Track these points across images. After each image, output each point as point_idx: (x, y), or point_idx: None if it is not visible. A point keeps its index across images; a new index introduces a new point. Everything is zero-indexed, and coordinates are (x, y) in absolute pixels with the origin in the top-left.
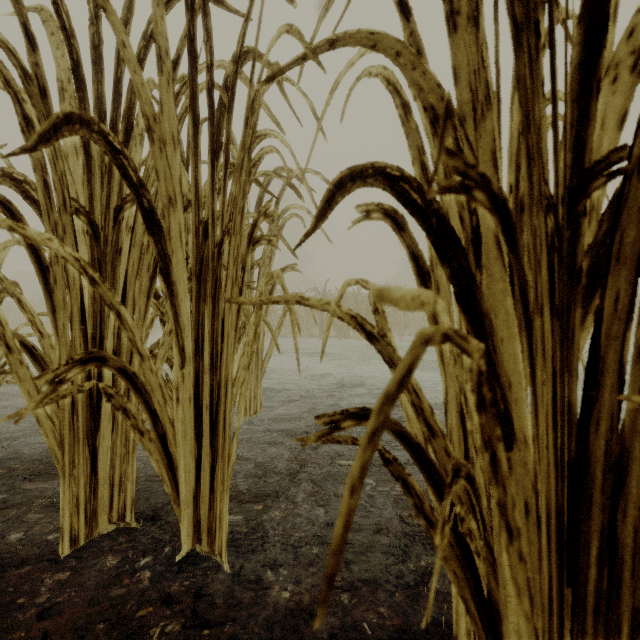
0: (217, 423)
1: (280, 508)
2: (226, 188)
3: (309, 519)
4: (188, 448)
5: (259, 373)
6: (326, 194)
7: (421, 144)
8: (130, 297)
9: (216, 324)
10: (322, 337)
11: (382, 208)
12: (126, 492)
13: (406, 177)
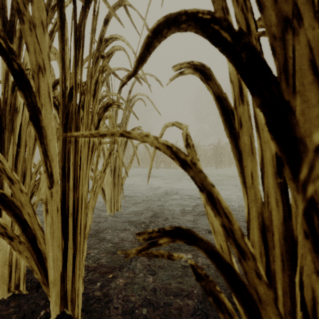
0: (76, 226)
1: (125, 276)
2: (82, 62)
3: (143, 285)
4: (56, 244)
5: (119, 188)
6: (145, 40)
7: (225, 6)
8: (23, 140)
9: (76, 157)
10: (157, 168)
11: (192, 64)
12: (20, 270)
13: (216, 19)
